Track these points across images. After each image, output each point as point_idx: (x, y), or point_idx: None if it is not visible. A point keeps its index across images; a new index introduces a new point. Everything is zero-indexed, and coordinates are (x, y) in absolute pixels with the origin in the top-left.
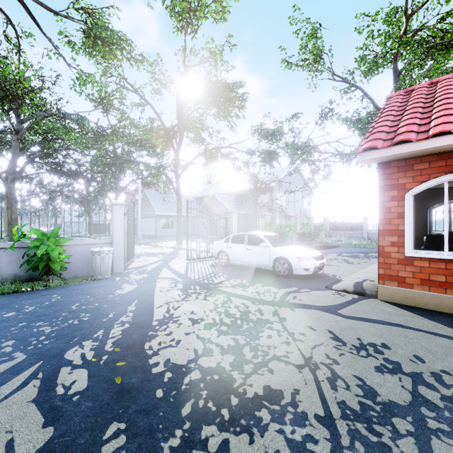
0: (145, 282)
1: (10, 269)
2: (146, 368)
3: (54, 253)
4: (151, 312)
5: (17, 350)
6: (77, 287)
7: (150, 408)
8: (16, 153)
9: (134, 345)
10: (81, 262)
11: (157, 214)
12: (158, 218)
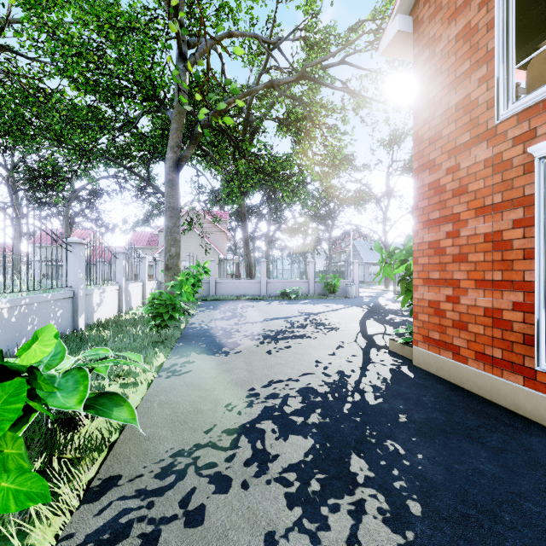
0: (372, 299)
1: (317, 290)
2: (383, 308)
3: (337, 284)
4: (380, 304)
5: (347, 305)
6: (344, 299)
7: (386, 310)
8: (270, 224)
9: (378, 307)
10: (340, 290)
11: (365, 262)
12: (366, 266)
